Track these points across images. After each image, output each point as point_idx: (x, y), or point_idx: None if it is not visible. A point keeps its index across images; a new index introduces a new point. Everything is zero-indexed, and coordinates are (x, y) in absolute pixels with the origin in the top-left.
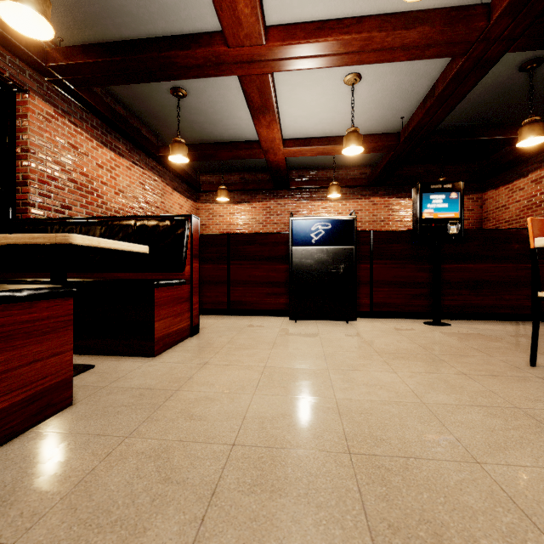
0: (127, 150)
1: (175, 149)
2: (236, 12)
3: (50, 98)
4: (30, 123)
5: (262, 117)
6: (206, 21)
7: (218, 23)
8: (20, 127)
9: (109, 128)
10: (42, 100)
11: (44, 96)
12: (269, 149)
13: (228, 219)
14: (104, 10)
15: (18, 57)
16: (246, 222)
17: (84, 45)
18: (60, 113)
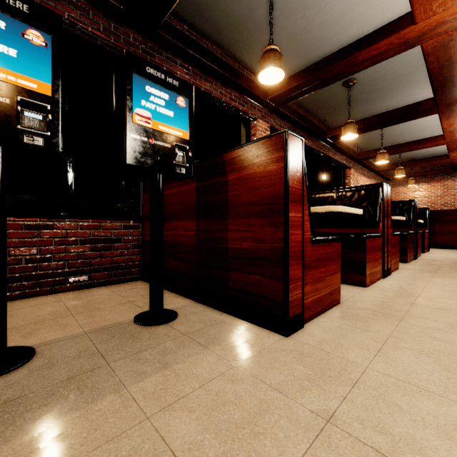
0: (366, 173)
1: (399, 172)
2: (453, 135)
3: (353, 166)
4: (351, 178)
5: (455, 151)
6: (429, 127)
7: (435, 126)
8: (347, 180)
9: (363, 167)
10: (352, 169)
11: (353, 167)
12: (455, 158)
13: (410, 195)
14: (382, 135)
15: (350, 159)
16: (425, 196)
17: (374, 149)
18: (355, 170)
